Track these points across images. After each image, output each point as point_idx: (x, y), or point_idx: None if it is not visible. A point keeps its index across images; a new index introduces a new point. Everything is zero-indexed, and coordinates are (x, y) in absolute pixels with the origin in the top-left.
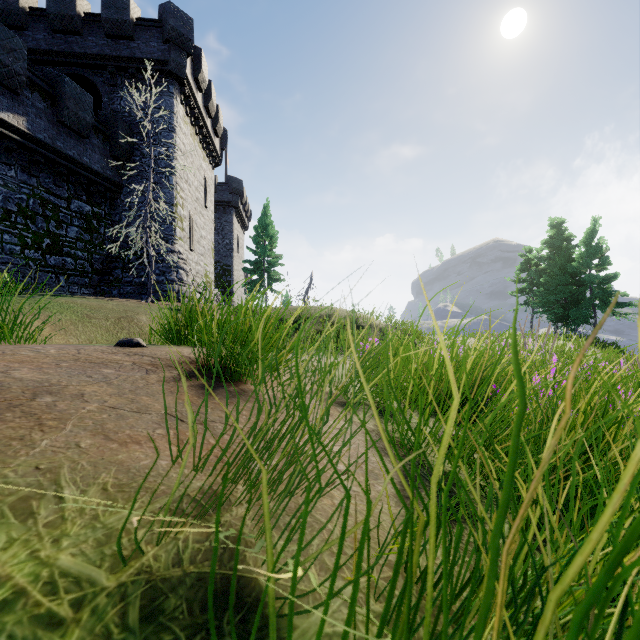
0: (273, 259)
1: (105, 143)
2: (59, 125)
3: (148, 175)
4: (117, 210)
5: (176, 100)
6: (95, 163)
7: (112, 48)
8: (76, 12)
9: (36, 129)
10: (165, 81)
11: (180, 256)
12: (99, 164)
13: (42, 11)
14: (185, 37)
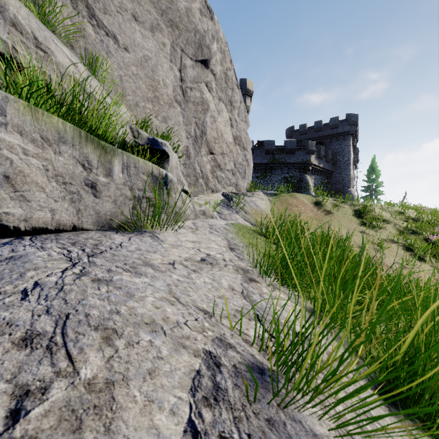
0: (378, 184)
1: (331, 161)
2: (325, 162)
3: (342, 167)
4: (331, 179)
5: (351, 141)
6: (329, 168)
7: (331, 132)
8: (322, 126)
9: (323, 165)
10: (347, 136)
11: (354, 192)
12: (330, 168)
13: (311, 127)
14: (355, 121)
